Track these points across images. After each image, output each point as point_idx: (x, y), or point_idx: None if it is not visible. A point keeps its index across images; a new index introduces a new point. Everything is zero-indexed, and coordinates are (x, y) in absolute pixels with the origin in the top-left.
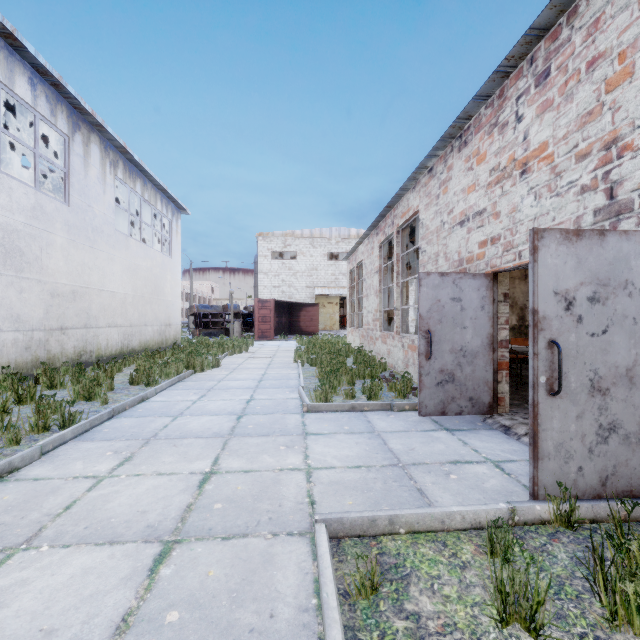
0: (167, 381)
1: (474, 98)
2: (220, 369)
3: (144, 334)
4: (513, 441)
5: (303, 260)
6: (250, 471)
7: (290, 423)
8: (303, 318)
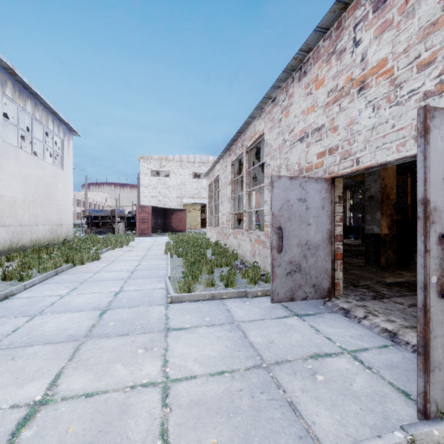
0: (41, 276)
1: (316, 29)
2: (99, 261)
3: (35, 232)
4: (355, 324)
5: (174, 177)
6: (94, 394)
7: (153, 317)
8: (174, 220)
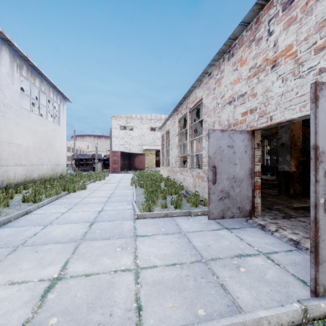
0: (48, 199)
1: (240, 24)
2: (86, 190)
3: (41, 170)
4: (269, 235)
5: (136, 131)
6: (90, 275)
7: (125, 227)
8: (136, 161)
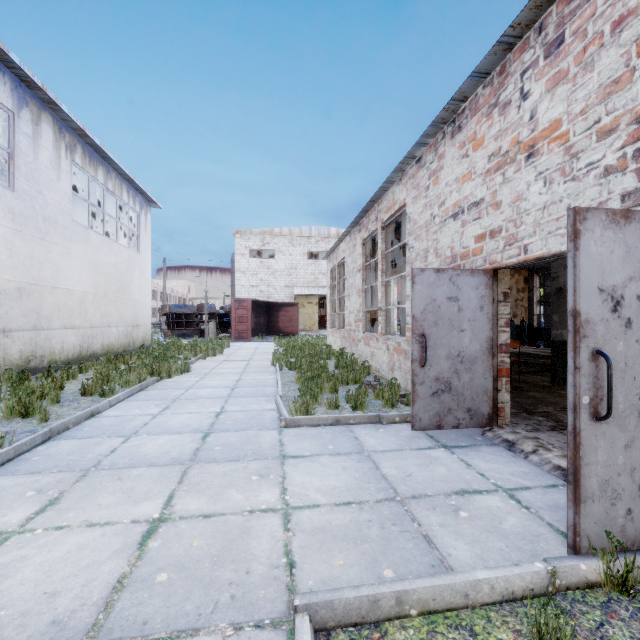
0: (125, 391)
1: (472, 75)
2: (190, 375)
3: (107, 336)
4: (520, 460)
5: (282, 259)
6: (211, 515)
7: (265, 442)
8: (282, 318)
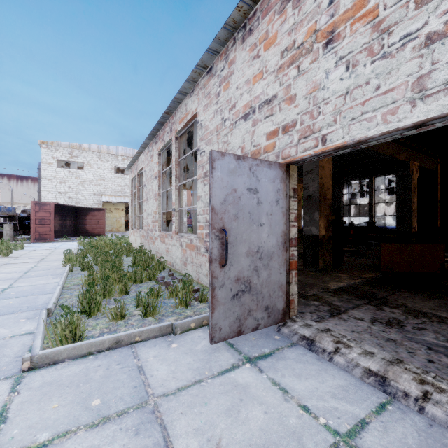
0: None
1: None
2: None
3: None
4: (328, 365)
5: (91, 171)
6: None
7: None
8: (89, 221)
